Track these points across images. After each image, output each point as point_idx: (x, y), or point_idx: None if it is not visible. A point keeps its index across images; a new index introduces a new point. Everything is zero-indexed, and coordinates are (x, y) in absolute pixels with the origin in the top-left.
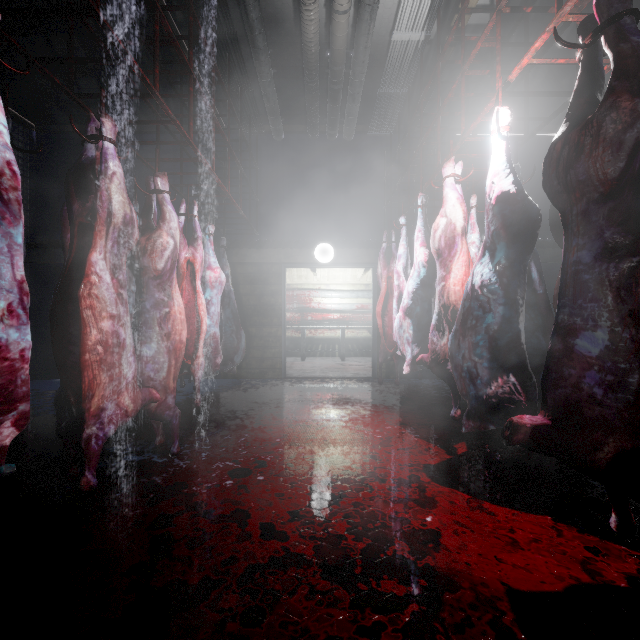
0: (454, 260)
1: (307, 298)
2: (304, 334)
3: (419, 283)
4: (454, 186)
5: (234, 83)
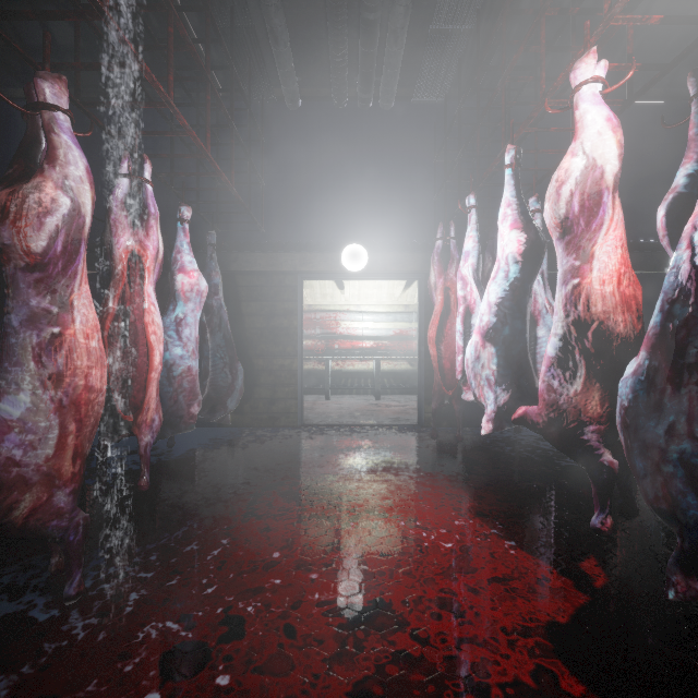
0: (601, 235)
1: (333, 322)
2: (329, 366)
3: (508, 289)
4: (600, 96)
5: (228, 16)
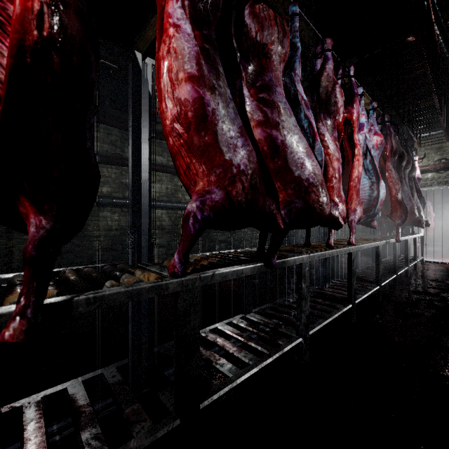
0: None
1: None
2: None
3: None
4: None
5: None
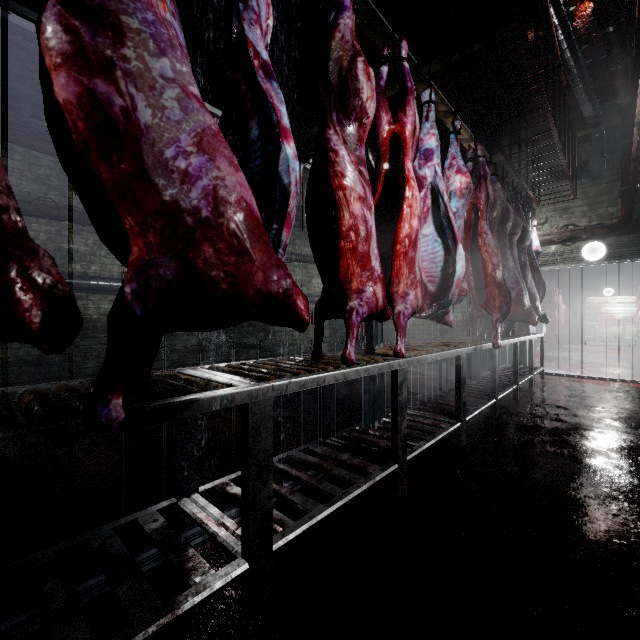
0: None
1: (597, 307)
2: (595, 327)
3: None
4: None
5: None
